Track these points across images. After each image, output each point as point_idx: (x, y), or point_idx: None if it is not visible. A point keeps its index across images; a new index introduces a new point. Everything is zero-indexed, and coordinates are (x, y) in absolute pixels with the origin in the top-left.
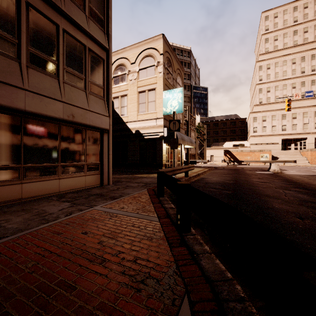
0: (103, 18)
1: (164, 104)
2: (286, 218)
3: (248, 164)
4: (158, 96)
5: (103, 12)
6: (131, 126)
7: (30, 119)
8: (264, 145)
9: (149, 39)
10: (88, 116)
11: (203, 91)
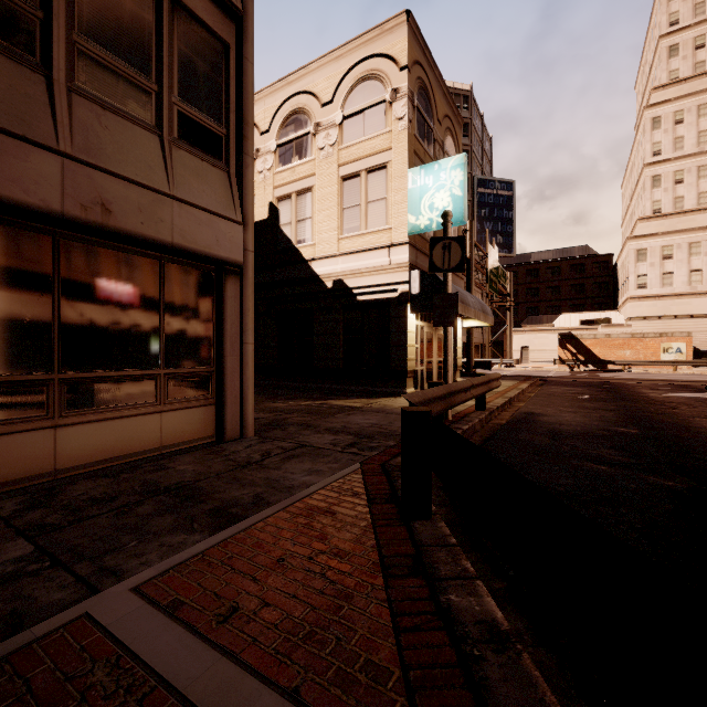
0: None
1: (412, 205)
2: None
3: (626, 370)
4: (395, 183)
5: None
6: (321, 269)
7: None
8: (668, 320)
9: (371, 32)
10: (165, 214)
11: (502, 189)
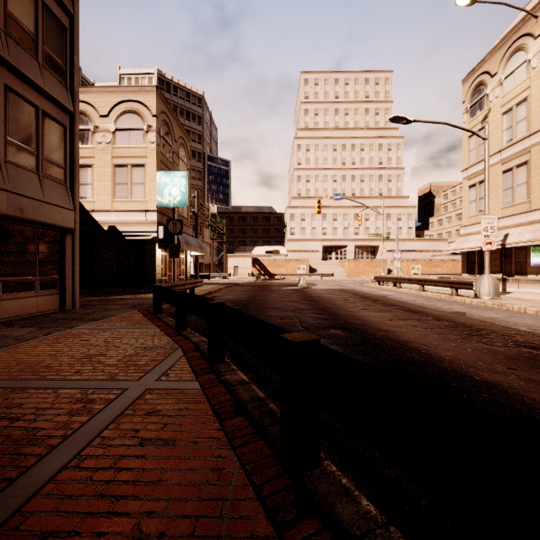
0: (64, 66)
1: (159, 191)
2: (271, 320)
3: (282, 279)
4: (150, 177)
5: (64, 56)
6: (100, 218)
7: None
8: (304, 253)
9: (135, 87)
10: (43, 210)
11: (222, 165)
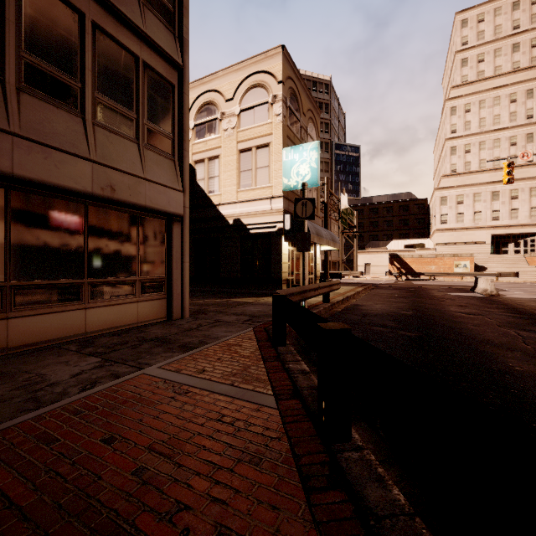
0: (172, 8)
1: (285, 171)
2: None
3: (432, 279)
4: (275, 157)
5: None
6: (225, 211)
7: (25, 192)
8: (461, 245)
9: (259, 56)
10: (142, 189)
11: (352, 152)
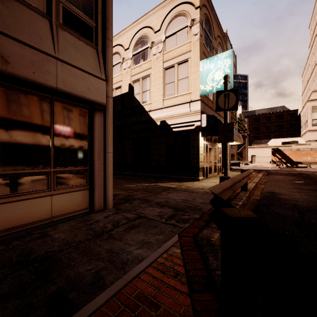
0: None
1: (202, 79)
2: None
3: (309, 167)
4: (193, 68)
5: None
6: (154, 115)
7: None
8: None
9: None
10: (51, 69)
11: (241, 79)
